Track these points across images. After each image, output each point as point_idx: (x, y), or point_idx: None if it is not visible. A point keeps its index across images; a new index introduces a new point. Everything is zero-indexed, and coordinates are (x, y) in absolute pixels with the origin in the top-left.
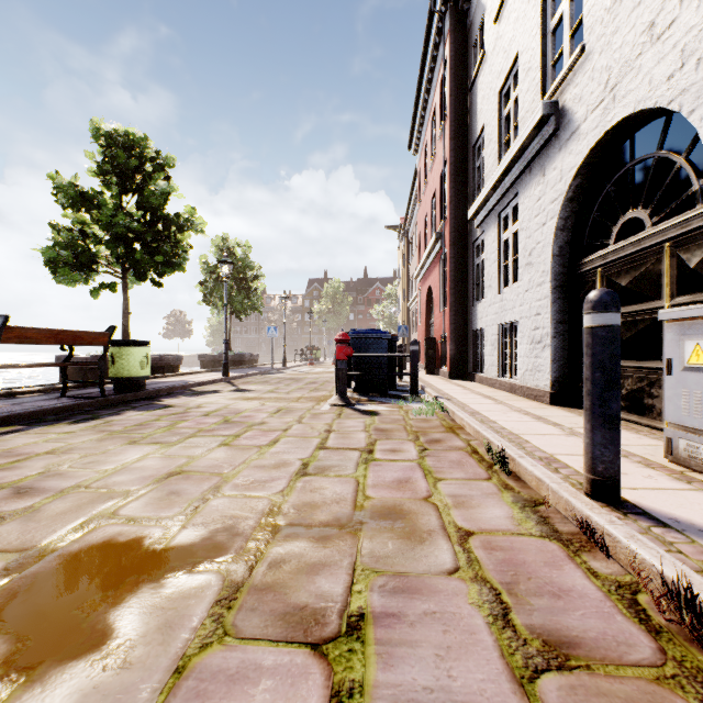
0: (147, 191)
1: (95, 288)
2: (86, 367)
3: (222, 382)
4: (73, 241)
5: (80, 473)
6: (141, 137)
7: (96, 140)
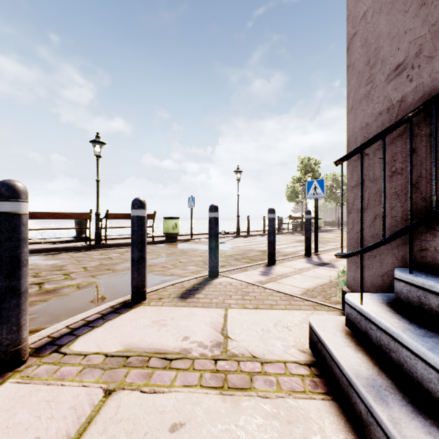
0: (314, 175)
1: (297, 202)
2: (298, 224)
3: (337, 230)
4: (293, 190)
5: (329, 235)
6: (311, 158)
7: (299, 161)
